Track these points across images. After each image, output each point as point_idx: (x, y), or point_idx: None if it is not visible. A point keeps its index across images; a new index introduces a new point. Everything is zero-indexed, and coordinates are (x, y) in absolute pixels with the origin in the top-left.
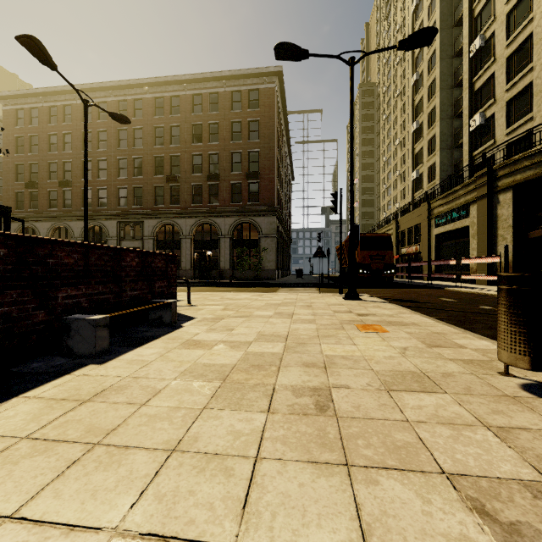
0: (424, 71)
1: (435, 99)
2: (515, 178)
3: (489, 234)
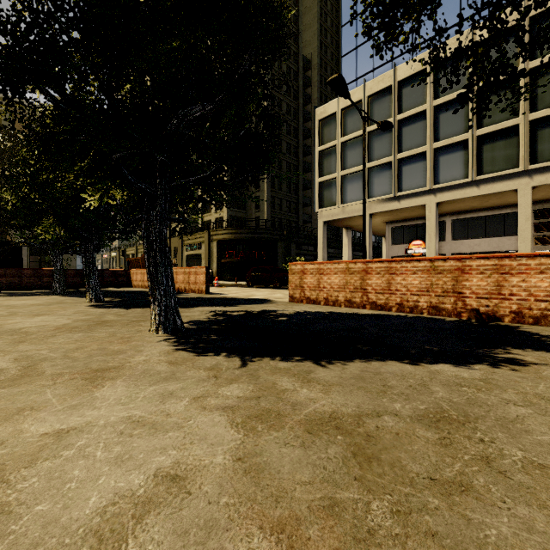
0: None
1: None
2: (217, 237)
3: (209, 259)
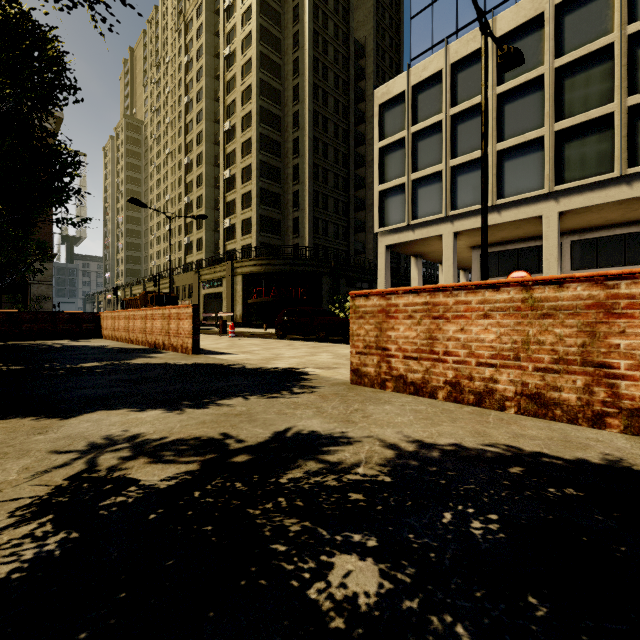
0: (194, 161)
1: (203, 189)
2: (243, 271)
3: (232, 299)
